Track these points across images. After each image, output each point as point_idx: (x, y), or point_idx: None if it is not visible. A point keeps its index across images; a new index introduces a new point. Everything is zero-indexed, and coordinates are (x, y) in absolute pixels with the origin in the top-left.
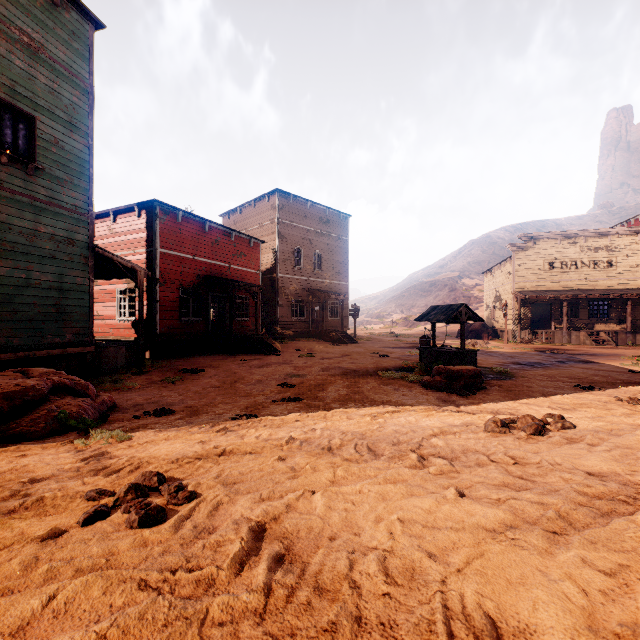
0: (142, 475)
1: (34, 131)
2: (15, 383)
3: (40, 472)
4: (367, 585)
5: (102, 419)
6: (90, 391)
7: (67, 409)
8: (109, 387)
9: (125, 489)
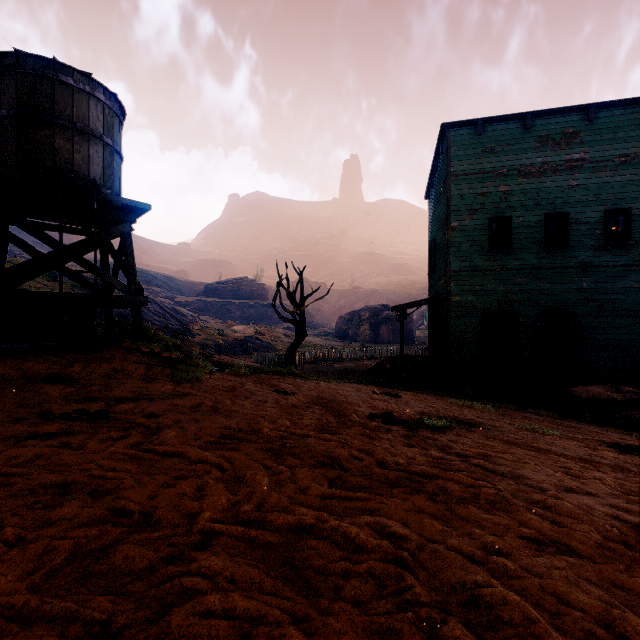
0: (636, 446)
1: (628, 219)
2: (607, 394)
3: (606, 436)
4: None
5: None
6: None
7: (637, 417)
8: None
9: (624, 445)
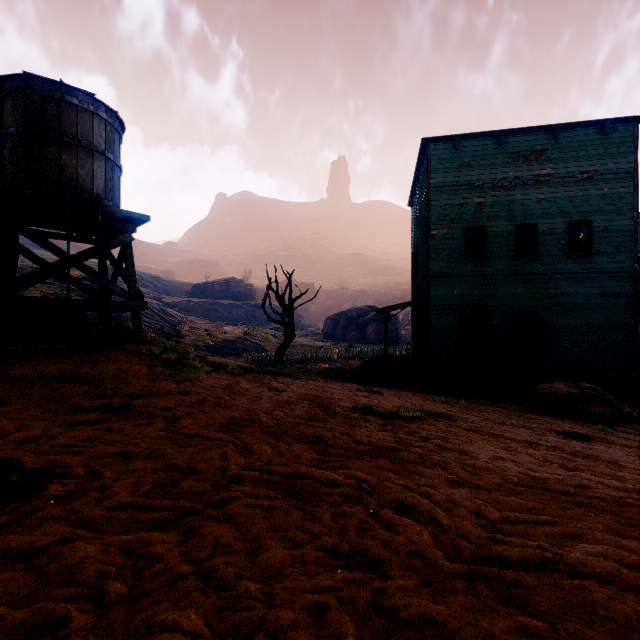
0: (580, 433)
1: (590, 230)
2: (566, 390)
3: (560, 426)
4: (584, 450)
5: (605, 420)
6: (612, 404)
7: (592, 410)
8: (639, 406)
9: (570, 432)
